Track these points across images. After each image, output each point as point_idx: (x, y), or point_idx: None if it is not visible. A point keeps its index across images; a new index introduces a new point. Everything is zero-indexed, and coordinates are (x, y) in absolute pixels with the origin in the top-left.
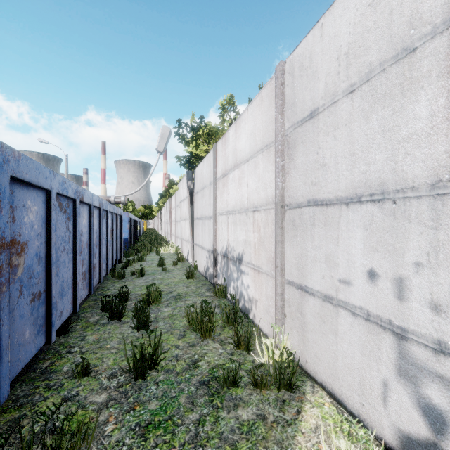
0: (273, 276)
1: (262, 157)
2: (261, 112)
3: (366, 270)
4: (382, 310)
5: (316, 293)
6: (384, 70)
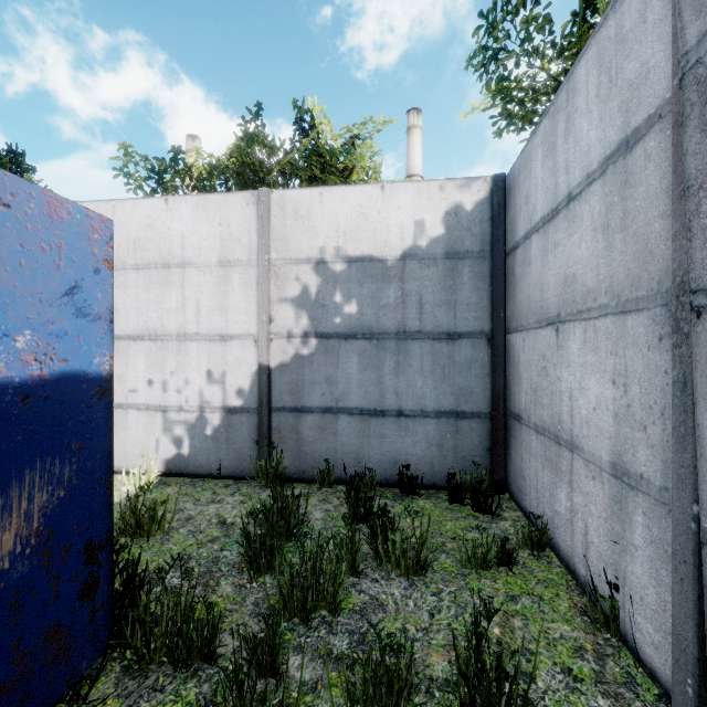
0: None
1: None
2: None
3: (147, 380)
4: (156, 401)
5: None
6: (157, 268)
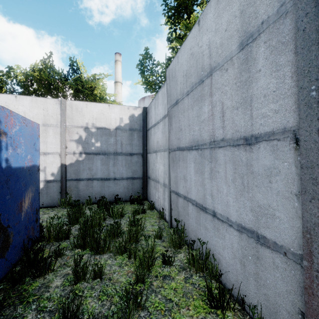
0: None
1: None
2: None
3: None
4: None
5: None
6: None
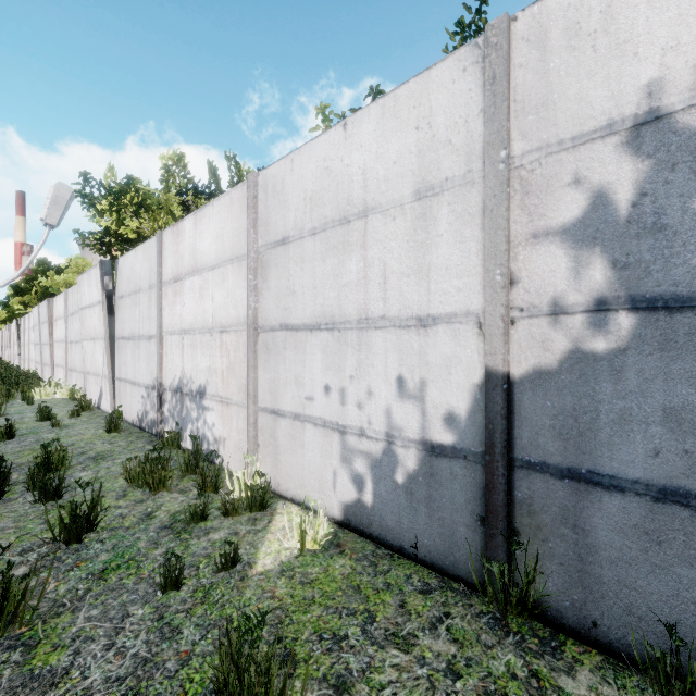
0: (246, 406)
1: (232, 269)
2: (231, 215)
3: (324, 386)
4: (333, 416)
5: (288, 414)
6: (334, 227)
